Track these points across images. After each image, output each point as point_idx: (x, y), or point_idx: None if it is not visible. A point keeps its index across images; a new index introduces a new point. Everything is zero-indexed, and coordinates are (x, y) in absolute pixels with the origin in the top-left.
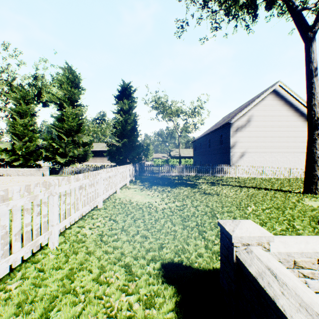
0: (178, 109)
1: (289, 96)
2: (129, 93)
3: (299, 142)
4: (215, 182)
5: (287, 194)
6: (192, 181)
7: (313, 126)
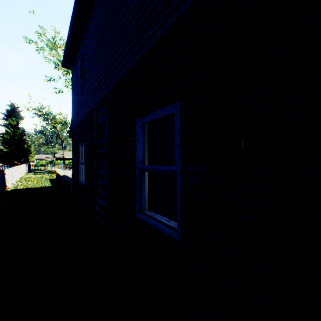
0: (62, 121)
1: None
2: (17, 113)
3: None
4: None
5: None
6: None
7: None
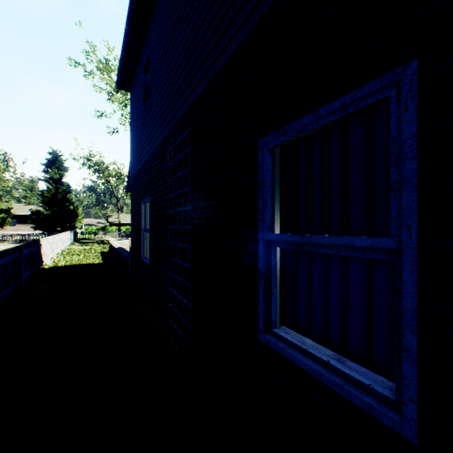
0: (118, 172)
1: None
2: (60, 163)
3: None
4: None
5: None
6: None
7: None
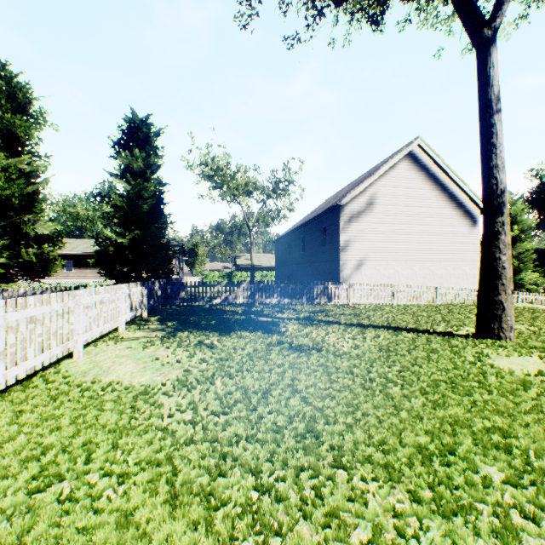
0: (250, 182)
1: (433, 166)
2: (145, 138)
3: (447, 243)
4: (314, 317)
5: (451, 342)
6: (269, 315)
7: (495, 207)
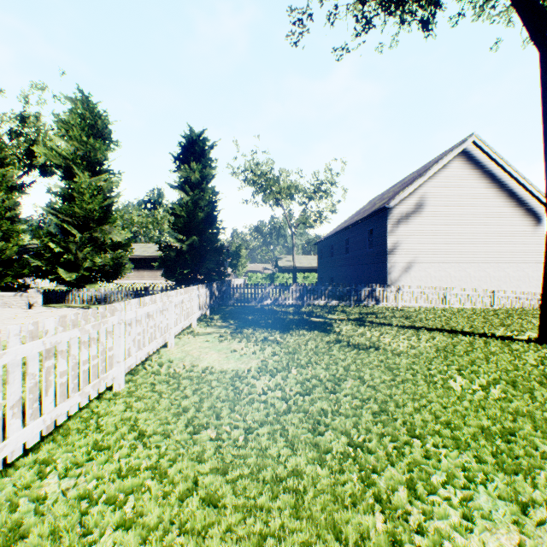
0: (292, 186)
1: (489, 163)
2: (201, 151)
3: (506, 244)
4: (364, 319)
5: (511, 345)
6: (320, 316)
7: None
